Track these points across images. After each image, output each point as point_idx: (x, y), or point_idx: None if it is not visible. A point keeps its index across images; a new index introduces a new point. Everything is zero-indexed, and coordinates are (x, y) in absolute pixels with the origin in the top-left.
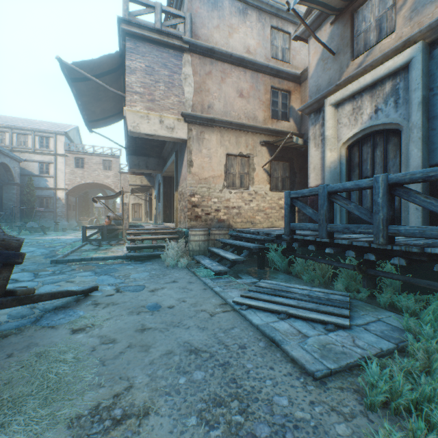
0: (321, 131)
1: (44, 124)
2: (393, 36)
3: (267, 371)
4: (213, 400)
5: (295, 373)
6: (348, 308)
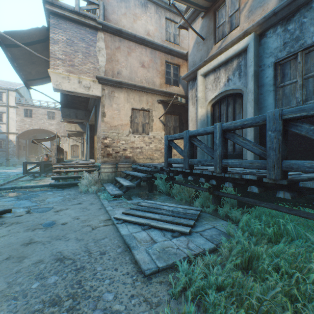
0: (196, 94)
1: None
2: (238, 29)
3: (111, 272)
4: (51, 301)
5: (133, 272)
6: (195, 219)
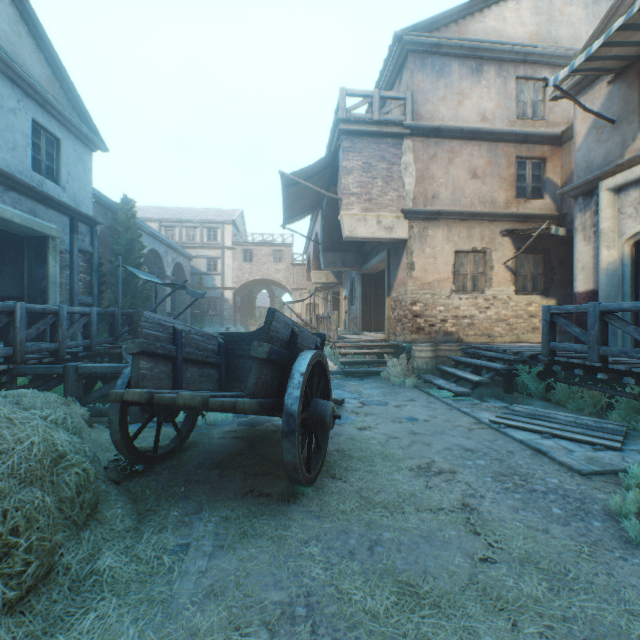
0: (593, 221)
1: (209, 213)
2: None
3: (537, 466)
4: (498, 473)
5: (563, 470)
6: (621, 435)
